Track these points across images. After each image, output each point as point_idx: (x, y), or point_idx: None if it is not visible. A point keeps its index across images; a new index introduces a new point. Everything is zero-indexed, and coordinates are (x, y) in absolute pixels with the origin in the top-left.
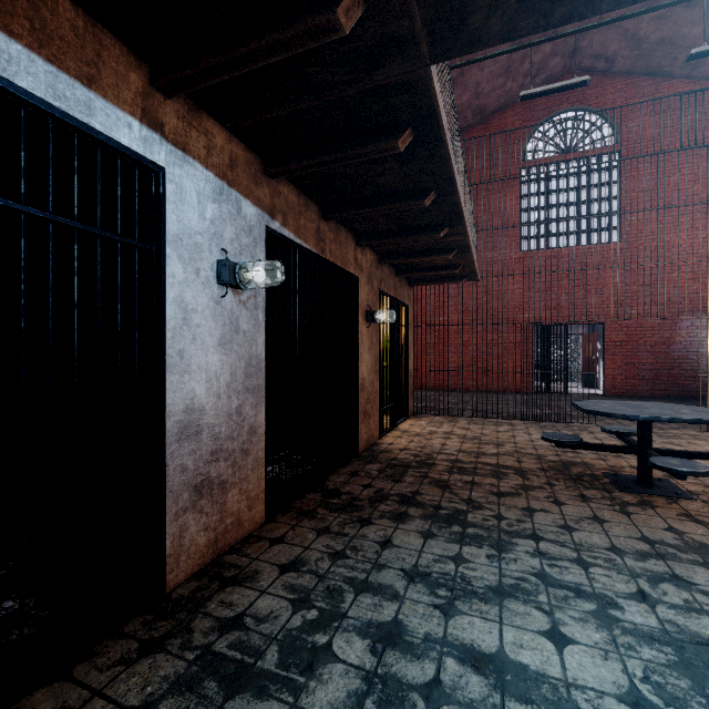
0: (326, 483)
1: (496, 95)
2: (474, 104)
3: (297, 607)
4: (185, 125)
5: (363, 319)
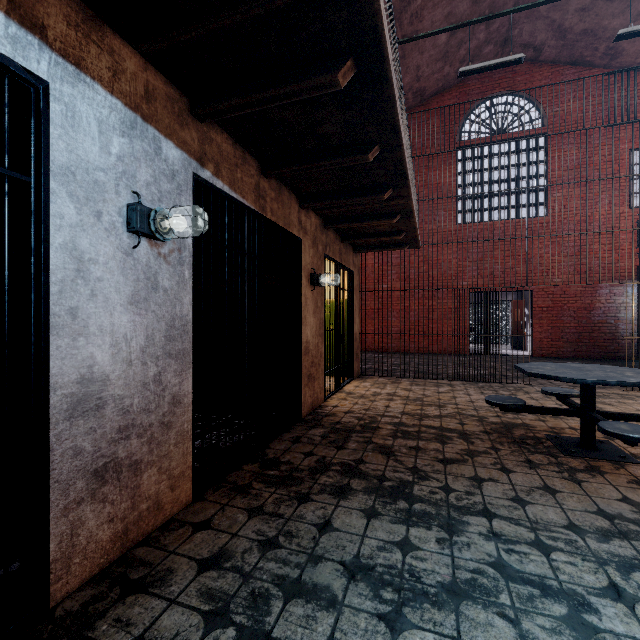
0: (266, 451)
1: (435, 79)
2: (415, 87)
3: (210, 625)
4: (79, 36)
5: (308, 282)
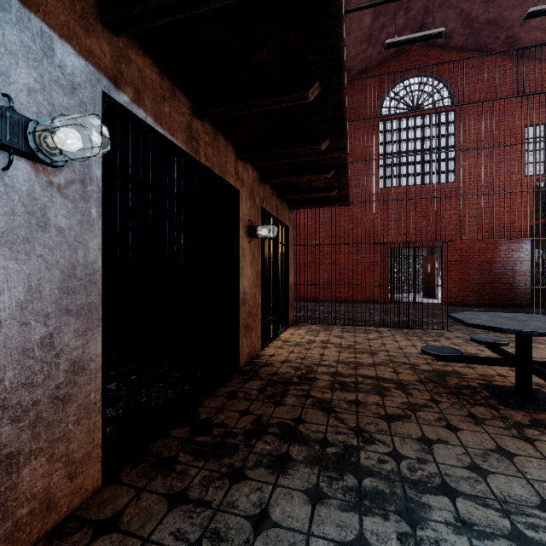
0: (198, 410)
1: (360, 59)
2: None
3: None
4: None
5: (245, 233)
